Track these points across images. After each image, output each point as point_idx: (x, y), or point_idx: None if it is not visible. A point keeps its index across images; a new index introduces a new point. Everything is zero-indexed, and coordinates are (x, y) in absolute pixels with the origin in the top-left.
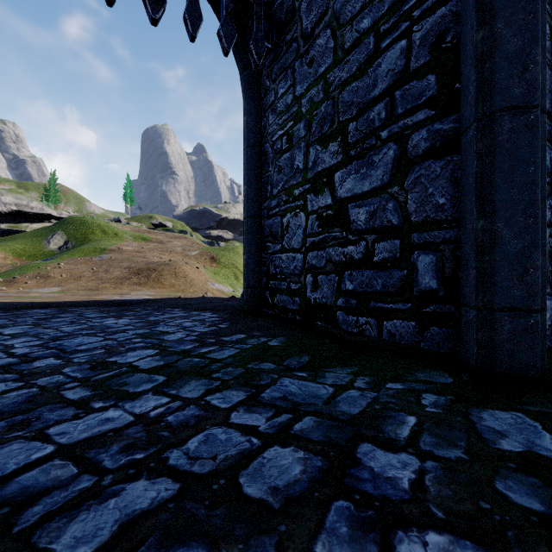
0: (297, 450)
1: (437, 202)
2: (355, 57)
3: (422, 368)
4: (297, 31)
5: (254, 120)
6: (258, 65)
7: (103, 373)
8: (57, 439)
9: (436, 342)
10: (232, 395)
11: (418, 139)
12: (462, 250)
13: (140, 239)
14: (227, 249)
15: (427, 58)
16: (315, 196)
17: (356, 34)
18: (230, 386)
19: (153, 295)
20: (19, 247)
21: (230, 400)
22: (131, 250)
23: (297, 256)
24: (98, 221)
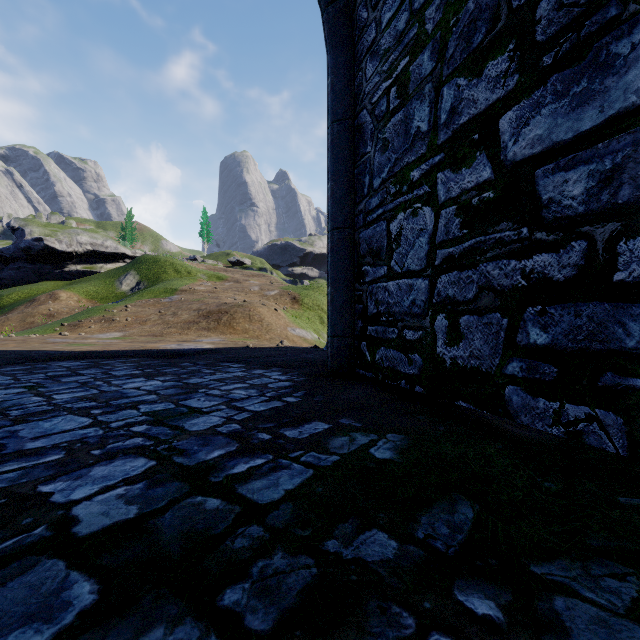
0: None
1: None
2: None
3: None
4: None
5: (344, 79)
6: None
7: None
8: None
9: None
10: None
11: None
12: None
13: (214, 278)
14: (311, 288)
15: None
16: (453, 171)
17: None
18: None
19: (217, 343)
20: (92, 288)
21: None
22: (203, 290)
23: (418, 283)
24: (171, 259)
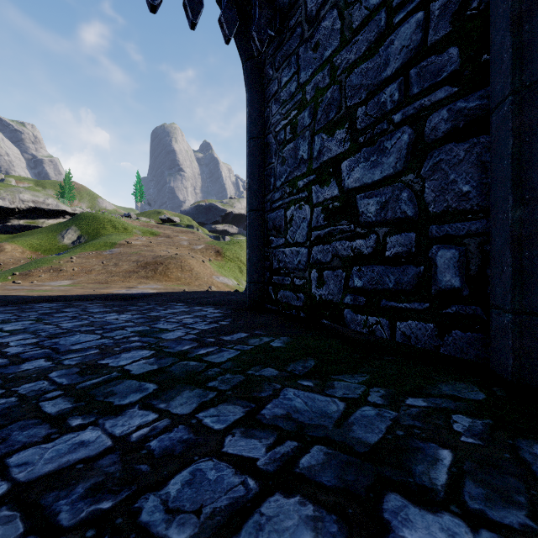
0: (304, 503)
1: (460, 190)
2: (365, 36)
3: (444, 378)
4: (301, 15)
5: (257, 111)
6: (260, 53)
7: (90, 378)
8: (15, 473)
9: (459, 348)
10: (228, 411)
11: (437, 120)
12: (493, 244)
13: (148, 233)
14: (232, 243)
15: (448, 29)
16: (320, 187)
17: (365, 12)
18: (227, 399)
19: (159, 289)
20: (35, 241)
21: (225, 419)
22: (140, 244)
23: (302, 250)
24: (109, 216)
